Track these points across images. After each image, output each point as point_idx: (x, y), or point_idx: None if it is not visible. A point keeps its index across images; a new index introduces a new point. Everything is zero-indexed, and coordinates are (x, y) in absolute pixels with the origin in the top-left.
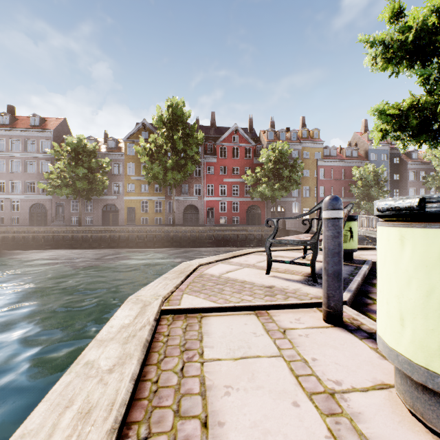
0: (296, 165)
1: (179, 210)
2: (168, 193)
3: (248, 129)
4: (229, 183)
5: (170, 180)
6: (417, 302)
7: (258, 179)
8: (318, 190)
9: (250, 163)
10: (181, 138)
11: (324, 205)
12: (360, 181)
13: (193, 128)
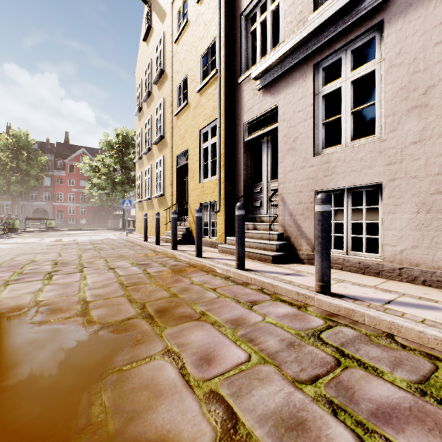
0: None
1: (29, 212)
2: (16, 198)
3: (100, 150)
4: (77, 193)
5: (14, 191)
6: None
7: None
8: None
9: None
10: (24, 162)
11: None
12: None
13: (37, 153)
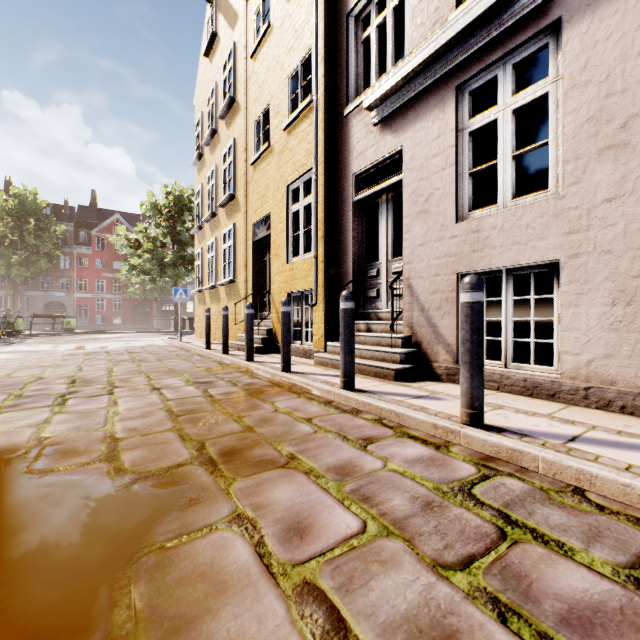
0: None
1: (38, 308)
2: (19, 286)
3: (142, 217)
4: (109, 279)
5: (16, 277)
6: None
7: None
8: None
9: None
10: (31, 233)
11: None
12: None
13: (50, 221)
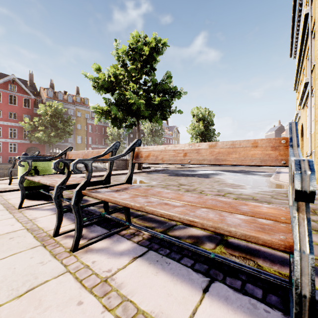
0: (69, 121)
1: None
2: None
3: (28, 82)
4: (5, 126)
5: None
6: (20, 175)
7: (36, 127)
8: (88, 139)
9: (30, 112)
10: None
11: (22, 155)
12: (111, 136)
13: None
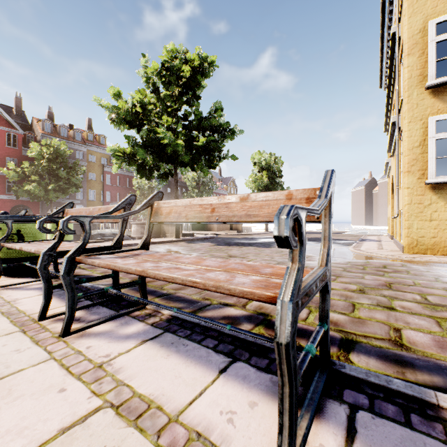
0: (77, 168)
1: None
2: None
3: (14, 109)
4: None
5: None
6: None
7: (26, 176)
8: (105, 194)
9: (16, 153)
10: None
11: None
12: (139, 191)
13: None
